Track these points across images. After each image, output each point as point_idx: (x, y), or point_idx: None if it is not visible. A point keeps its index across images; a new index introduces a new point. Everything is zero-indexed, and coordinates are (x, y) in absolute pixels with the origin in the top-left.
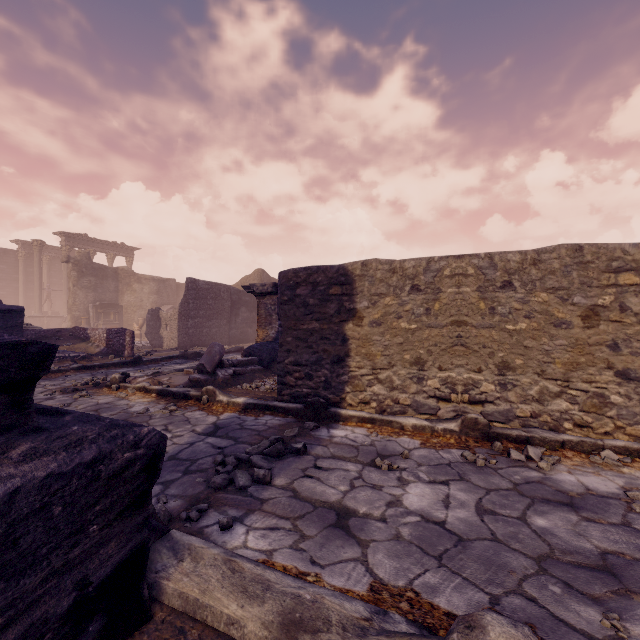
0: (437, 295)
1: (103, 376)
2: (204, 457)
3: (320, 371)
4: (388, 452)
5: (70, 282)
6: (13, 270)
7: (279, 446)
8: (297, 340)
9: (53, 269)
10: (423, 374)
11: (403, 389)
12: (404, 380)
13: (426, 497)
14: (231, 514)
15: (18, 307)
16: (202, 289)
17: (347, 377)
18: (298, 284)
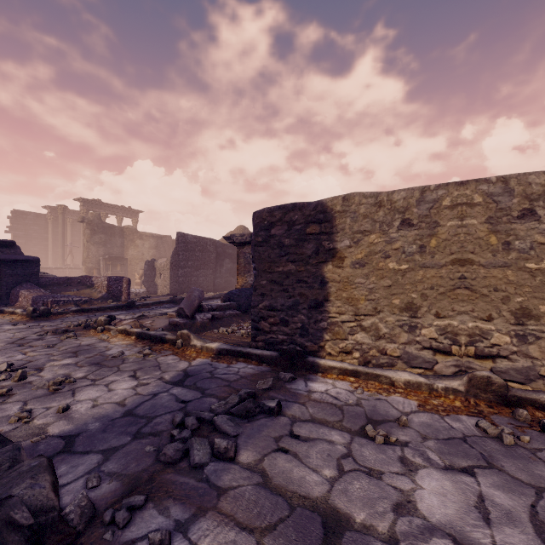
0: (434, 230)
1: (95, 318)
2: (163, 414)
3: (296, 316)
4: (380, 416)
5: (84, 239)
6: (44, 230)
7: (248, 404)
8: (272, 283)
9: (75, 229)
10: (416, 322)
11: (391, 338)
12: (392, 328)
13: (449, 497)
14: (174, 515)
15: (34, 258)
16: (190, 242)
17: (326, 323)
18: (273, 224)
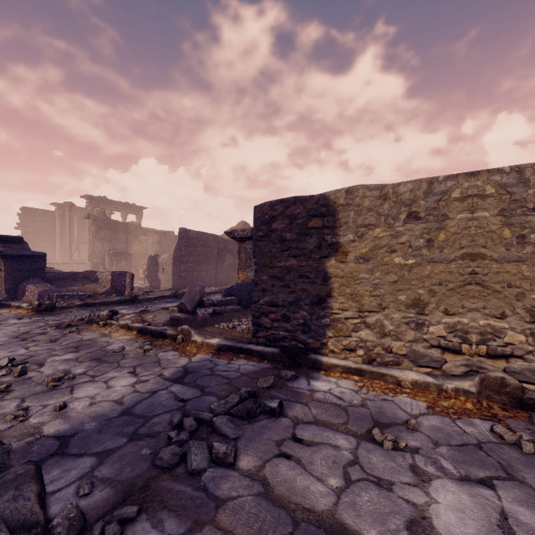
0: (442, 223)
1: (98, 313)
2: (161, 413)
3: (298, 312)
4: (387, 418)
5: (90, 235)
6: (52, 227)
7: (249, 405)
8: (273, 278)
9: (81, 226)
10: (423, 319)
11: (397, 336)
12: (398, 325)
13: (467, 514)
14: (168, 529)
15: (41, 253)
16: (193, 238)
17: (329, 320)
18: (274, 218)
